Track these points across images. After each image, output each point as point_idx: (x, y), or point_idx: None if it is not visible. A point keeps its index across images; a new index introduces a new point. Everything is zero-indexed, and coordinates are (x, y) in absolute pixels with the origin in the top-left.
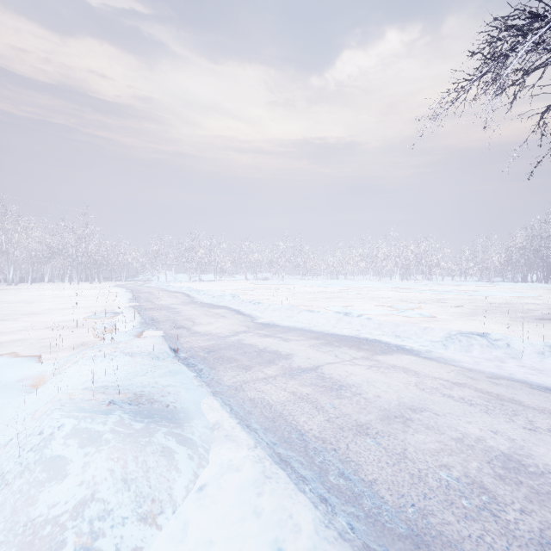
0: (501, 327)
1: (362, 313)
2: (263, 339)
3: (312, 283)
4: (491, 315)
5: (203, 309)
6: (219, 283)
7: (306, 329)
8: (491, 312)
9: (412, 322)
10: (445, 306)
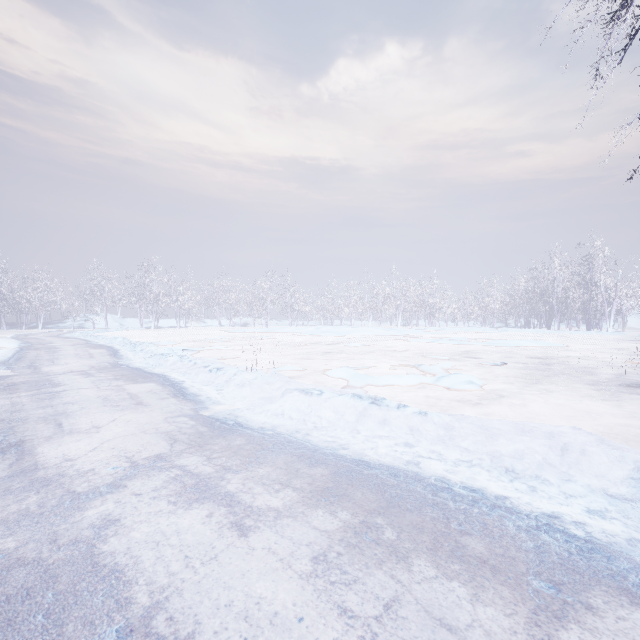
0: (594, 404)
1: (384, 384)
2: (174, 520)
3: (302, 330)
4: (555, 379)
5: (113, 384)
6: (182, 331)
7: (297, 439)
8: (549, 374)
9: (466, 399)
10: (478, 362)
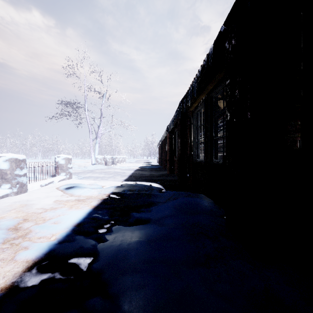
0: None
1: None
2: None
3: None
4: None
5: None
6: None
7: None
8: None
9: None
10: None
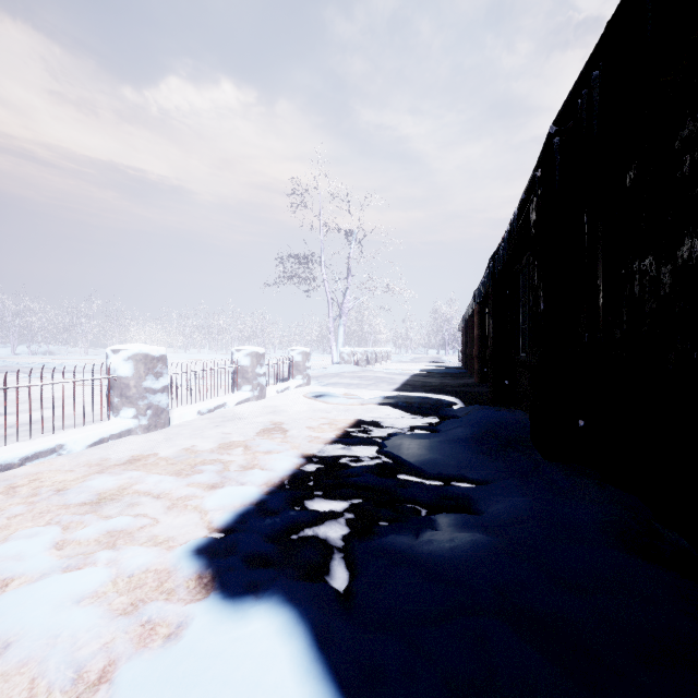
0: None
1: None
2: None
3: None
4: None
5: None
6: None
7: None
8: None
9: None
10: None
